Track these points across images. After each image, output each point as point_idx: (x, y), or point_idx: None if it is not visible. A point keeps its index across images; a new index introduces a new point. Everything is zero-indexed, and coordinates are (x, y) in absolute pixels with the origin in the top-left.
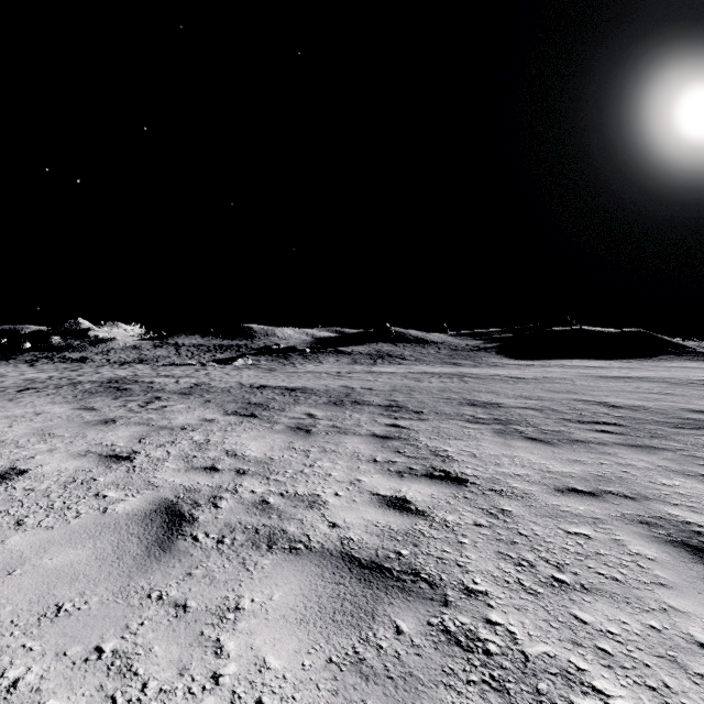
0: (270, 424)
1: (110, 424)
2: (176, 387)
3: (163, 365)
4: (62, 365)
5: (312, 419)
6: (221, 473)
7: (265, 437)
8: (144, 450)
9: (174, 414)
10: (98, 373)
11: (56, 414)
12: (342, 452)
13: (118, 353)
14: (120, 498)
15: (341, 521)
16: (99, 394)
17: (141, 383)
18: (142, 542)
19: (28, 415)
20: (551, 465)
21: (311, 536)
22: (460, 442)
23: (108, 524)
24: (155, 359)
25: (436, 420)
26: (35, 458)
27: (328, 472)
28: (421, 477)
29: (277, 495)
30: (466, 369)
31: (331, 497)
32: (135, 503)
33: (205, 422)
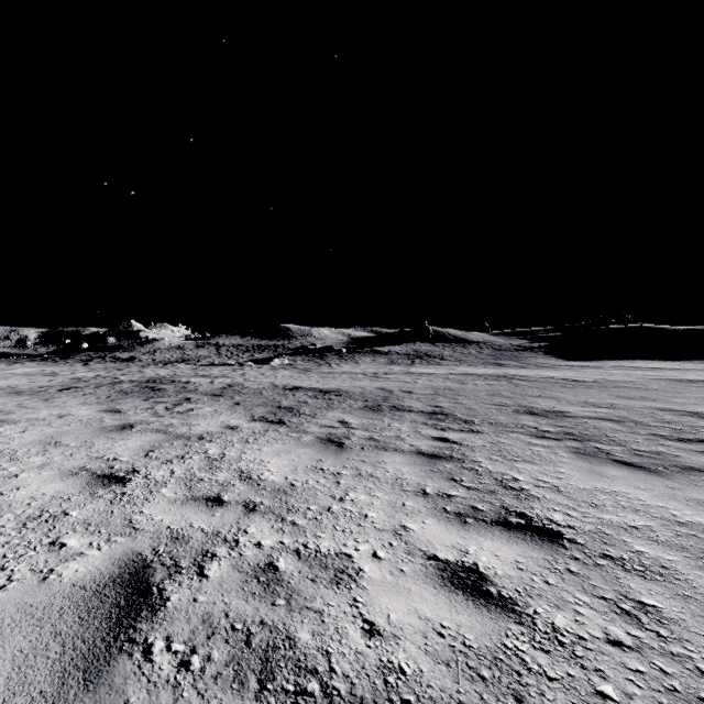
0: (297, 433)
1: (126, 430)
2: (209, 388)
3: (203, 365)
4: (111, 365)
5: (346, 428)
6: (225, 508)
7: (290, 452)
8: (146, 468)
9: (197, 419)
10: (141, 372)
11: (79, 417)
12: (381, 478)
13: (163, 353)
14: (79, 551)
15: (383, 620)
16: (132, 394)
17: (177, 383)
18: (62, 658)
19: (50, 417)
20: (677, 511)
21: (334, 657)
22: (531, 467)
23: (35, 606)
24: (197, 358)
25: (492, 433)
26: (19, 476)
27: (363, 511)
28: (493, 526)
29: (291, 554)
30: (513, 370)
31: (367, 562)
32: (95, 561)
33: (226, 430)
